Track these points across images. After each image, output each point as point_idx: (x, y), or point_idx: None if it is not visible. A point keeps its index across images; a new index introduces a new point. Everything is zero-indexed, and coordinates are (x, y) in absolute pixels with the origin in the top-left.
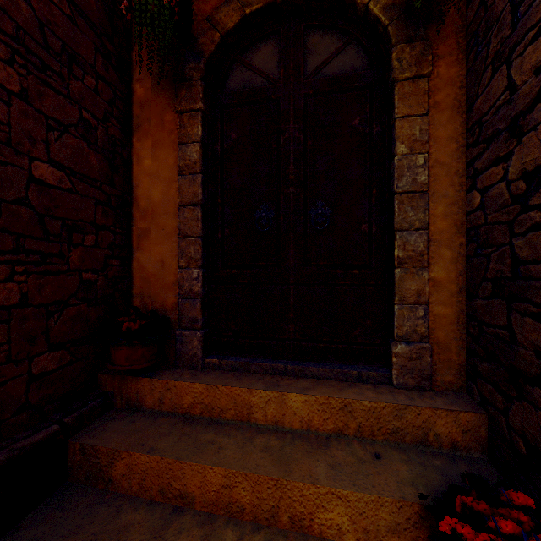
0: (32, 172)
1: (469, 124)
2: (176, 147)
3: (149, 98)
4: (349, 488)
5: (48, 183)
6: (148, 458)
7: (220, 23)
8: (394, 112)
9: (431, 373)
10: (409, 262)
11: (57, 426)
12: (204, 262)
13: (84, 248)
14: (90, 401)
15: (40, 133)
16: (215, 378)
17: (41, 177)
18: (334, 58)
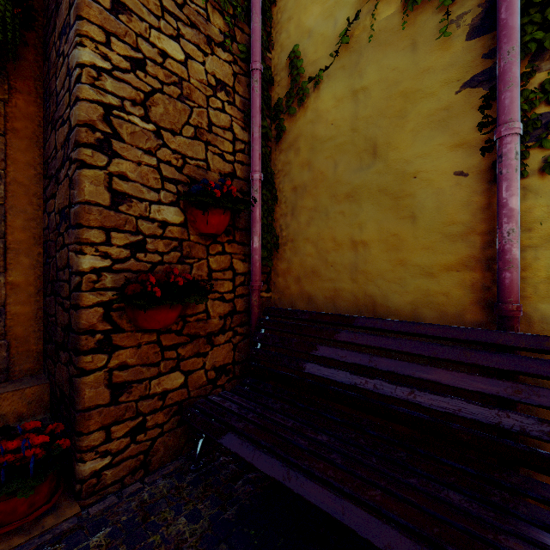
0: None
1: (45, 159)
2: None
3: None
4: None
5: None
6: None
7: None
8: None
9: (8, 365)
10: None
11: None
12: None
13: None
14: None
15: None
16: None
17: None
18: None
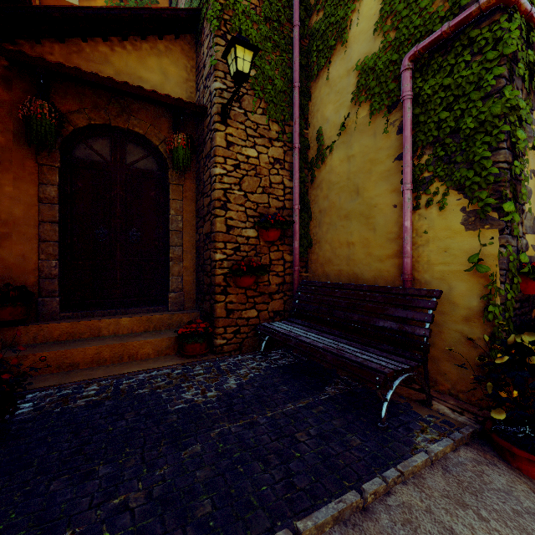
0: None
1: (197, 208)
2: (36, 184)
3: (10, 146)
4: (152, 339)
5: None
6: (49, 353)
7: (73, 122)
8: (169, 196)
9: (184, 303)
10: (175, 259)
11: None
12: (59, 257)
13: None
14: None
15: None
16: (74, 320)
17: None
18: (142, 160)
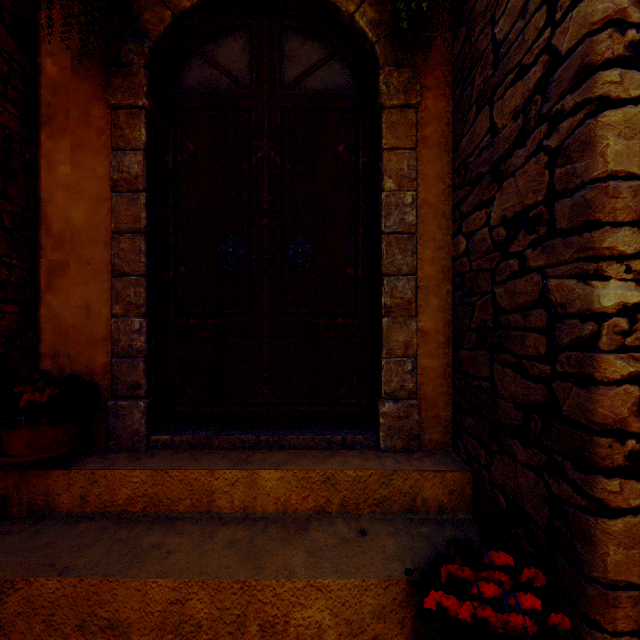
0: None
1: (456, 165)
2: (108, 153)
3: (66, 81)
4: (330, 576)
5: None
6: (59, 583)
7: None
8: (381, 141)
9: (419, 432)
10: (397, 311)
11: None
12: (149, 309)
13: None
14: None
15: None
16: (165, 460)
17: None
18: (316, 70)
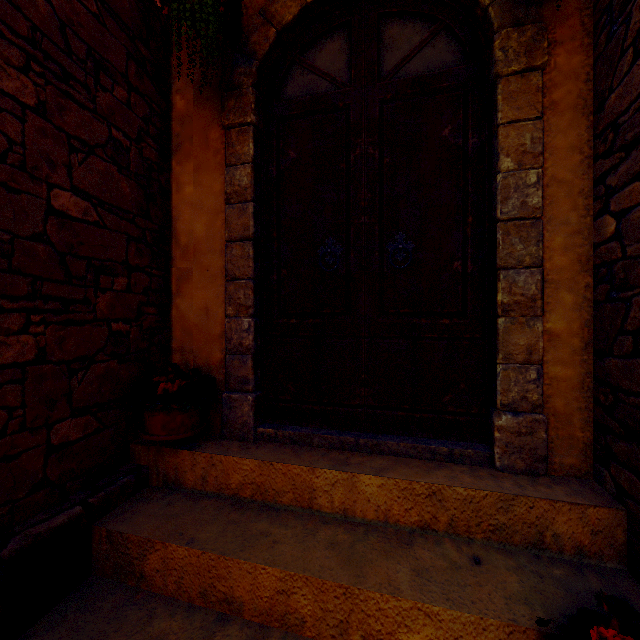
0: (51, 202)
1: (599, 128)
2: (222, 170)
3: (191, 112)
4: (441, 603)
5: (71, 216)
6: (187, 551)
7: (275, 16)
8: (496, 116)
9: (546, 453)
10: (517, 309)
11: (80, 508)
12: (256, 310)
13: (113, 293)
14: (120, 477)
15: (60, 155)
16: (270, 452)
17: (62, 207)
18: (418, 53)
